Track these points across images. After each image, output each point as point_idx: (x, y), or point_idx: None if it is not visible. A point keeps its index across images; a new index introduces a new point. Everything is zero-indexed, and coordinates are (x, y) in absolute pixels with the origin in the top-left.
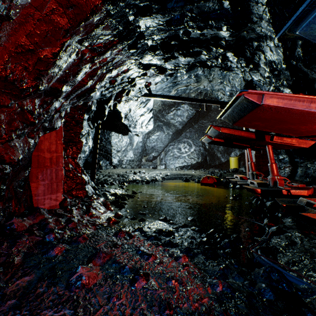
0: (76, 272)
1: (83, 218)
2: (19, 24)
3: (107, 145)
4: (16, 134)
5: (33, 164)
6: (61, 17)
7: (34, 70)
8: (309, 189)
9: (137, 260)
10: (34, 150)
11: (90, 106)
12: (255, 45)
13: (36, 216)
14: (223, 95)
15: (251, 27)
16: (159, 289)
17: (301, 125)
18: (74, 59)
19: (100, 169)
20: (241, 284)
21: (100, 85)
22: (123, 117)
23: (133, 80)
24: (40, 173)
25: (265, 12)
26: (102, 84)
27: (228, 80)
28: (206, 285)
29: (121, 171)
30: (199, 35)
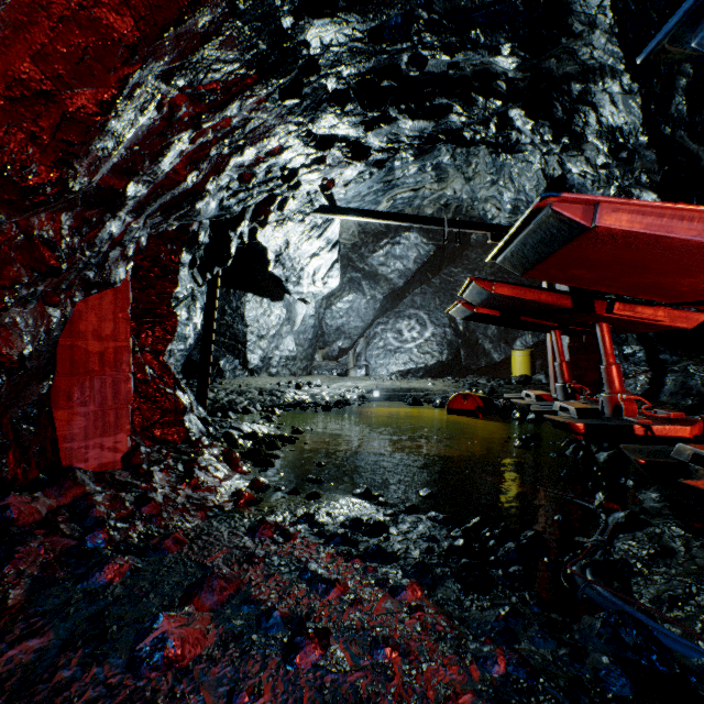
0: (153, 628)
1: (176, 492)
2: (14, 29)
3: (237, 324)
4: (14, 295)
5: (61, 366)
6: (119, 13)
7: (54, 143)
8: (694, 423)
9: (300, 596)
10: (63, 335)
11: (194, 235)
12: (576, 91)
13: (65, 487)
14: (497, 211)
15: (568, 47)
16: (353, 670)
17: (683, 276)
18: (153, 119)
19: (221, 378)
20: (551, 655)
21: (216, 182)
22: (271, 259)
23: (293, 174)
24: (76, 387)
25: (603, 9)
26: (222, 182)
27: (510, 176)
28: (467, 658)
29: (268, 382)
30: (447, 66)
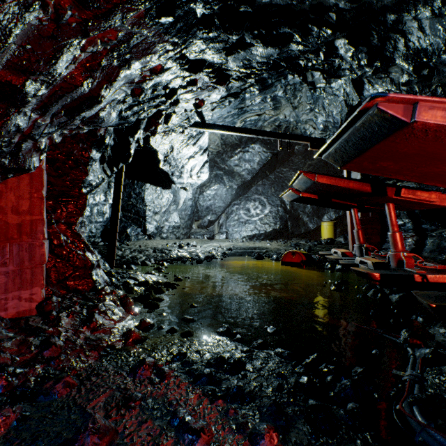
0: None
1: (77, 335)
2: None
3: (139, 204)
4: None
5: None
6: None
7: None
8: None
9: None
10: None
11: (101, 138)
12: (391, 20)
13: None
14: (313, 129)
15: None
16: None
17: None
18: (40, 18)
19: (128, 240)
20: None
21: (109, 90)
22: (161, 159)
23: (173, 93)
24: None
25: None
26: (119, 96)
27: (322, 105)
28: None
29: (160, 243)
30: None
